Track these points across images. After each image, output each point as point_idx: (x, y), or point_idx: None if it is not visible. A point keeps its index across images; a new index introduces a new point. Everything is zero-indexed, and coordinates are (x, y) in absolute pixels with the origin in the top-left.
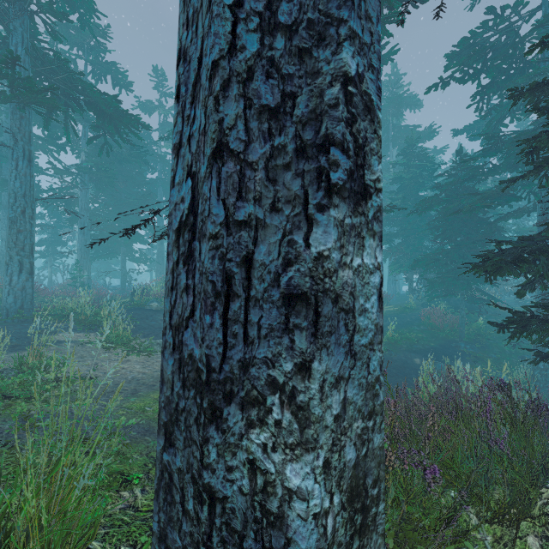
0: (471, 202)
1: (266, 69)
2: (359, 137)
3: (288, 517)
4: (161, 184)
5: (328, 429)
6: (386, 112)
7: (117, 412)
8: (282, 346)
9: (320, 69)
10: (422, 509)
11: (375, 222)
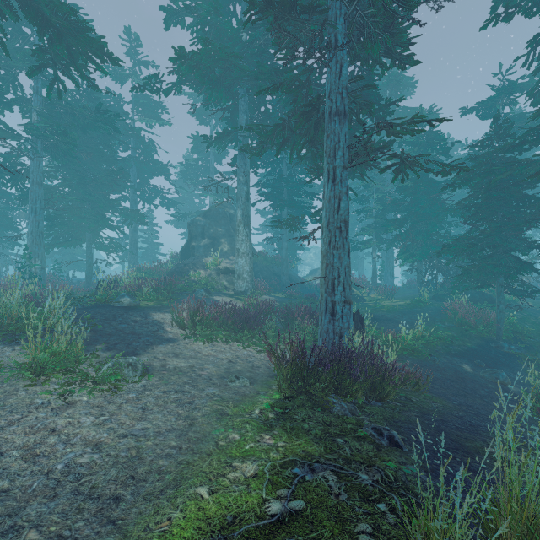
0: (524, 172)
1: None
2: None
3: None
4: (135, 163)
5: None
6: (384, 92)
7: None
8: None
9: None
10: None
11: None
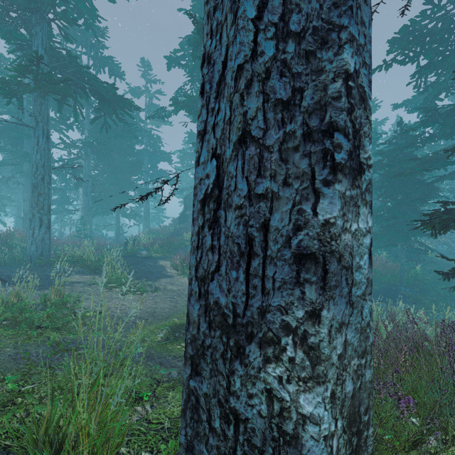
0: (410, 166)
1: (280, 70)
2: (356, 123)
3: (302, 438)
4: (147, 154)
5: (334, 366)
6: None
7: (123, 340)
8: (294, 297)
9: (323, 68)
10: (394, 432)
11: (367, 193)
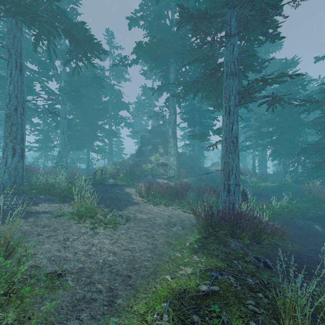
0: None
1: None
2: None
3: None
4: (111, 104)
5: None
6: (260, 51)
7: None
8: None
9: None
10: None
11: None
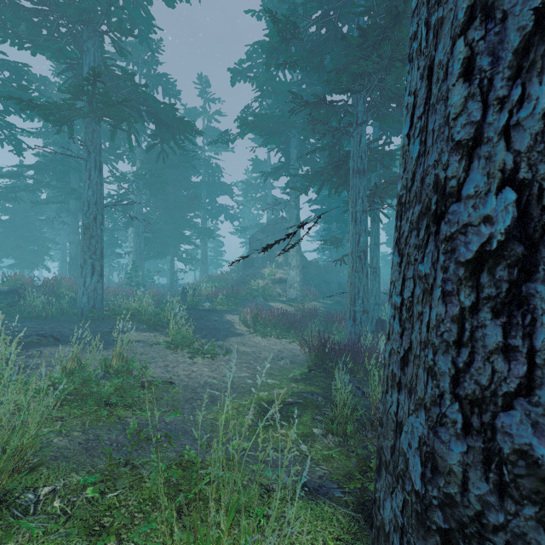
0: None
1: None
2: None
3: None
4: (205, 187)
5: None
6: None
7: (206, 423)
8: None
9: None
10: None
11: None
